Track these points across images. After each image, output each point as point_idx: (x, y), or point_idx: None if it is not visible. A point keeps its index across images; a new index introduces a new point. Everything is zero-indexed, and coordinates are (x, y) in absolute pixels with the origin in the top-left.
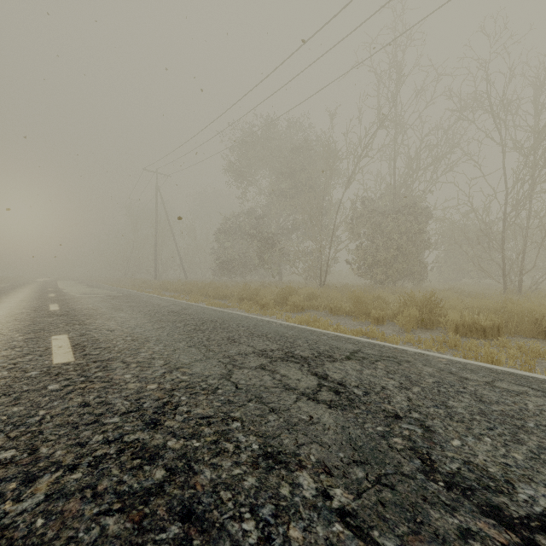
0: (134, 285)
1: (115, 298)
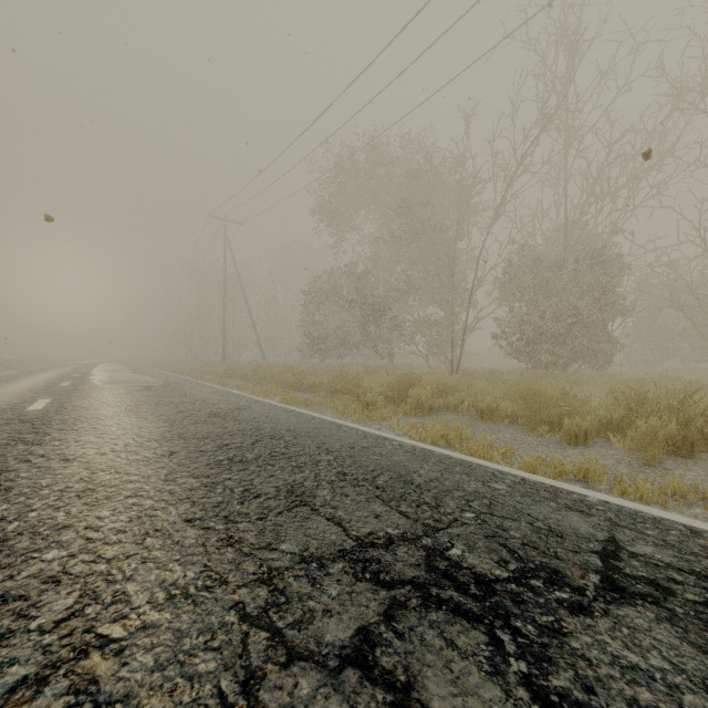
0: (194, 369)
1: (148, 389)
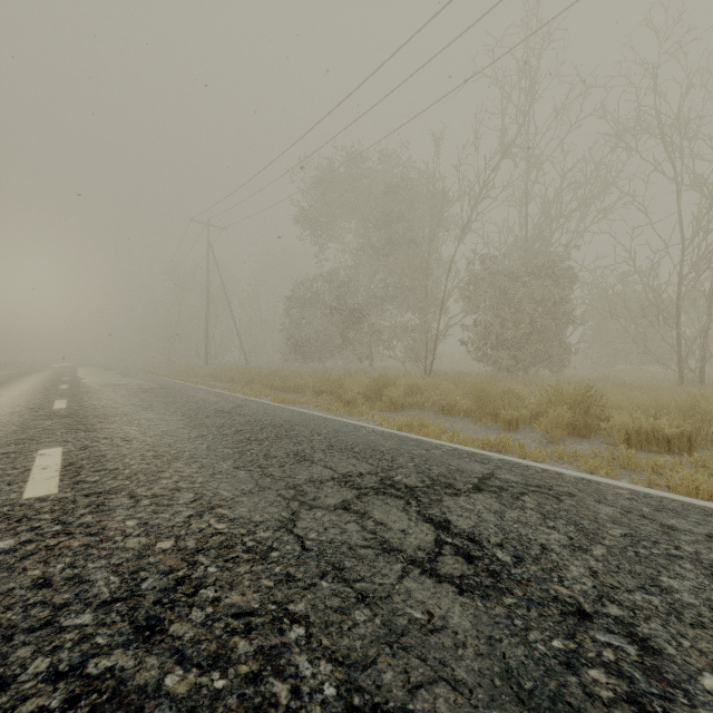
0: (178, 373)
1: (148, 391)
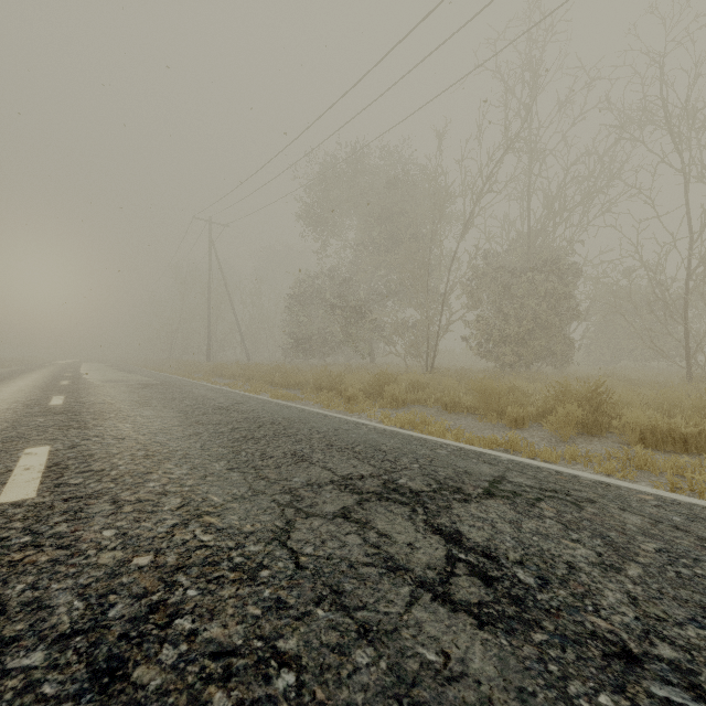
0: (180, 369)
1: (147, 387)
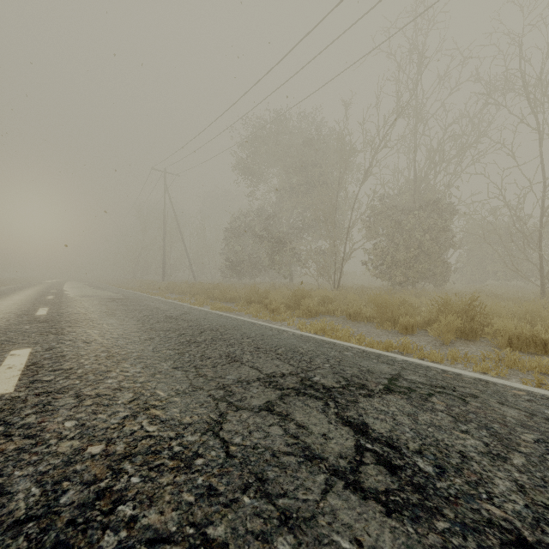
0: (141, 286)
1: (114, 300)
